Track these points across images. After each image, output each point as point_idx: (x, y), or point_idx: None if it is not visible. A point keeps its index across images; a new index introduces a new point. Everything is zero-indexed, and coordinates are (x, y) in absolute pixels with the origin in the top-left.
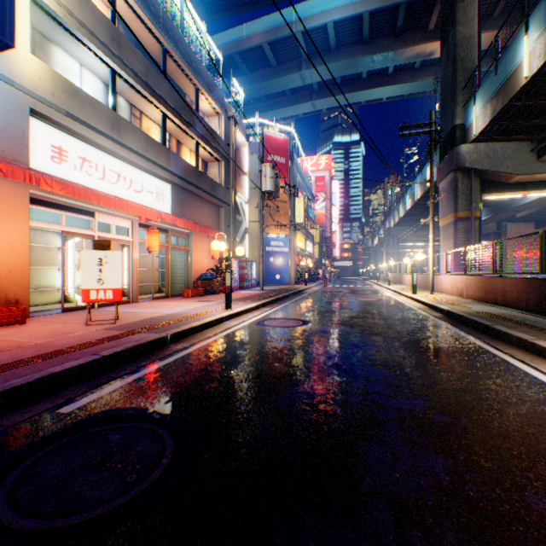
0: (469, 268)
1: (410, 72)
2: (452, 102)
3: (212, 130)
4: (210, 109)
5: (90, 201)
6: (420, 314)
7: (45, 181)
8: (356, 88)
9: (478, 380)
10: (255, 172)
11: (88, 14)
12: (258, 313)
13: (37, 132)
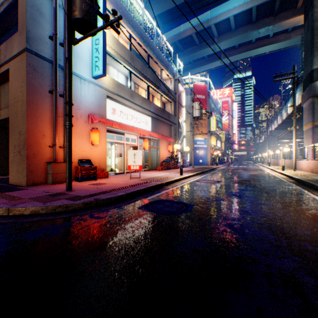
0: (317, 156)
1: (285, 34)
2: (311, 55)
3: (168, 88)
4: (166, 77)
5: (126, 130)
6: (281, 180)
7: (114, 124)
8: (248, 49)
9: (292, 201)
10: (188, 105)
11: (123, 51)
12: (195, 177)
13: (107, 104)
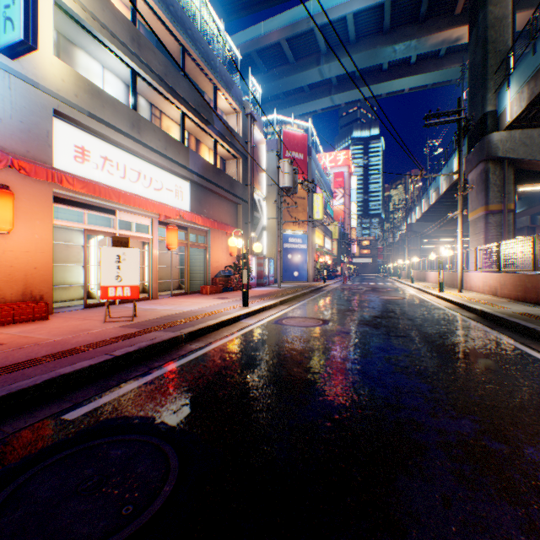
0: (504, 264)
1: (435, 60)
2: (482, 88)
3: (230, 128)
4: (228, 107)
5: (110, 199)
6: (450, 314)
7: (67, 179)
8: (376, 80)
9: (534, 397)
10: (273, 169)
11: (109, 15)
12: (276, 311)
13: (60, 133)
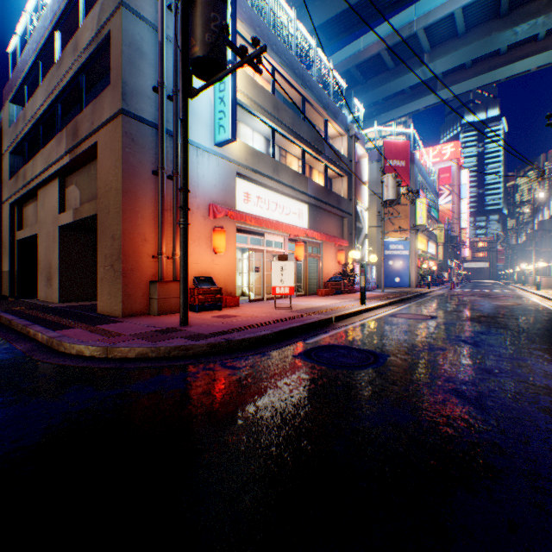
0: None
1: None
2: None
3: (337, 152)
4: (334, 133)
5: (267, 228)
6: None
7: (248, 218)
8: (491, 66)
9: None
10: (373, 179)
11: (261, 97)
12: (387, 309)
13: (237, 186)
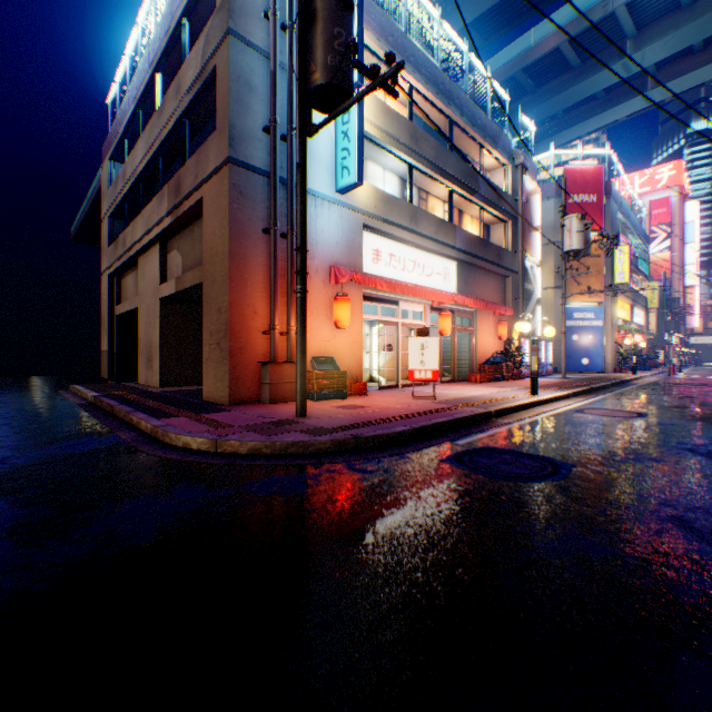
0: None
1: None
2: None
3: (497, 189)
4: (492, 164)
5: (403, 294)
6: None
7: (378, 283)
8: None
9: None
10: (548, 223)
11: (395, 126)
12: (570, 402)
13: (364, 242)
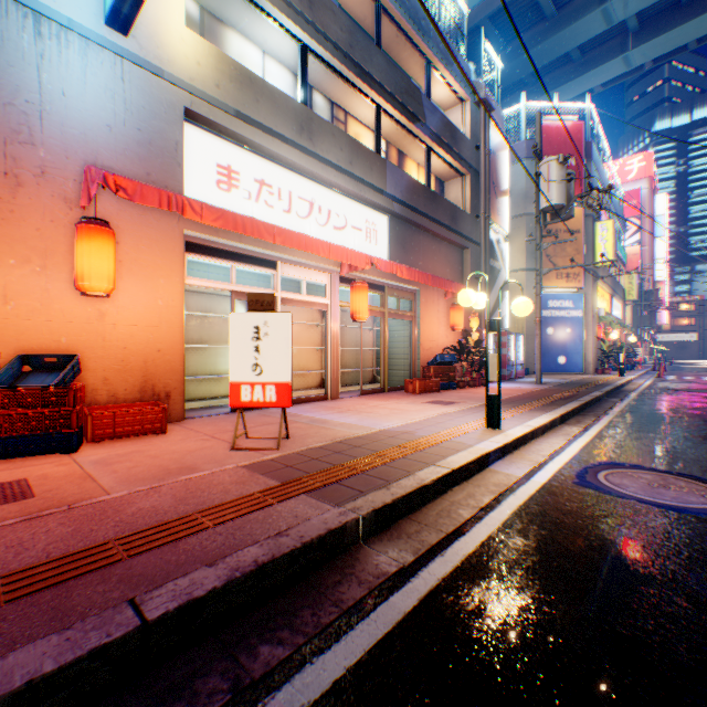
0: None
1: None
2: None
3: (451, 126)
4: (446, 96)
5: (259, 238)
6: None
7: (190, 206)
8: None
9: None
10: (519, 191)
11: None
12: (561, 441)
13: (197, 147)
